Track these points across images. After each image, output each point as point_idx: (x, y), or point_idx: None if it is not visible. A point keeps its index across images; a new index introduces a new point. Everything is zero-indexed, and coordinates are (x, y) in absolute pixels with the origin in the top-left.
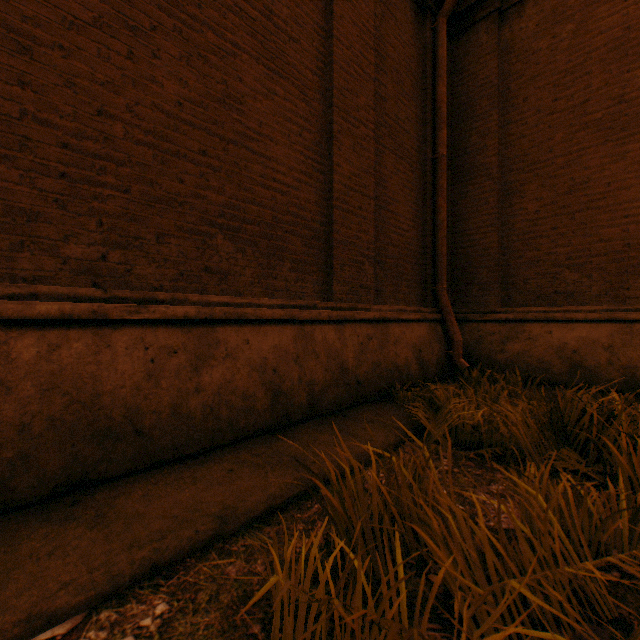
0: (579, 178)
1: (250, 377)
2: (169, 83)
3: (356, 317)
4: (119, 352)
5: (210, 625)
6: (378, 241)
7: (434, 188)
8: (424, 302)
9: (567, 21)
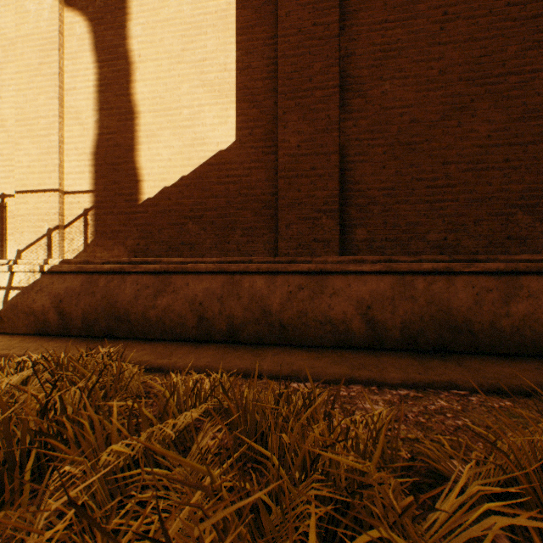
0: None
1: None
2: (481, 127)
3: None
4: (457, 288)
5: (540, 416)
6: None
7: None
8: None
9: None
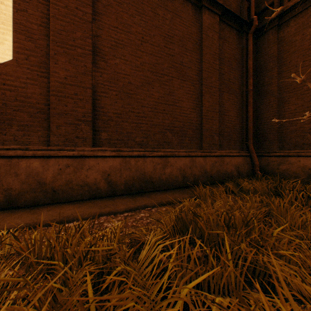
0: None
1: (177, 171)
2: (156, 94)
3: (210, 155)
4: (148, 163)
5: None
6: (220, 127)
7: (247, 102)
8: (242, 148)
9: (309, 27)
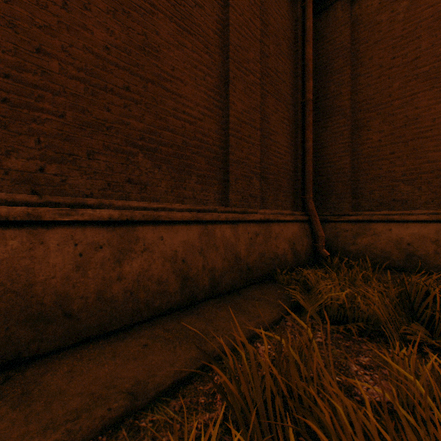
0: (411, 115)
1: (163, 266)
2: (98, 31)
3: (247, 218)
4: (51, 248)
5: None
6: (263, 162)
7: (303, 124)
8: (296, 207)
9: None
